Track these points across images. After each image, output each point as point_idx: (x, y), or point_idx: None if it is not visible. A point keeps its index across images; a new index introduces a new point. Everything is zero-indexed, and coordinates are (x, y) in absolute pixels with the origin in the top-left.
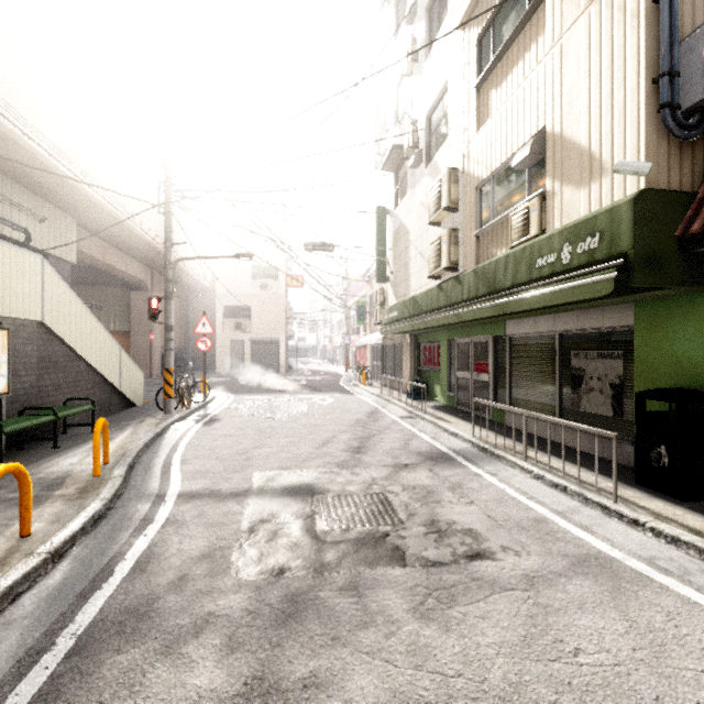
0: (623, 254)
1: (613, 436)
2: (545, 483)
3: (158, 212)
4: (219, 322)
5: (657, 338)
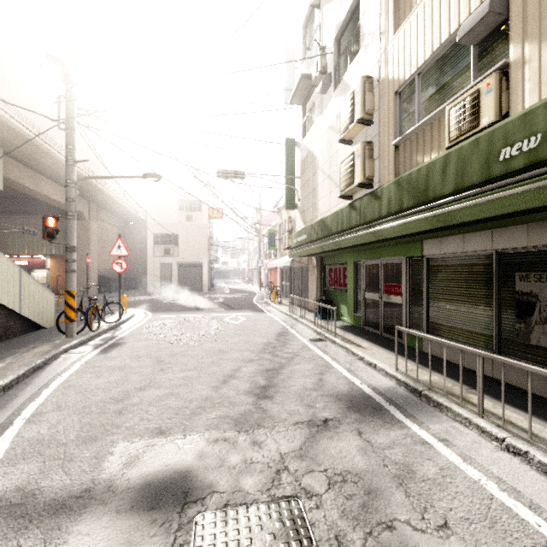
0: None
1: None
2: (531, 464)
3: (58, 128)
4: (150, 248)
5: None
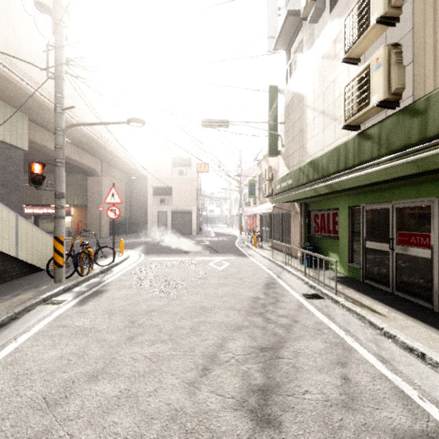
0: None
1: None
2: None
3: (47, 76)
4: (149, 198)
5: None
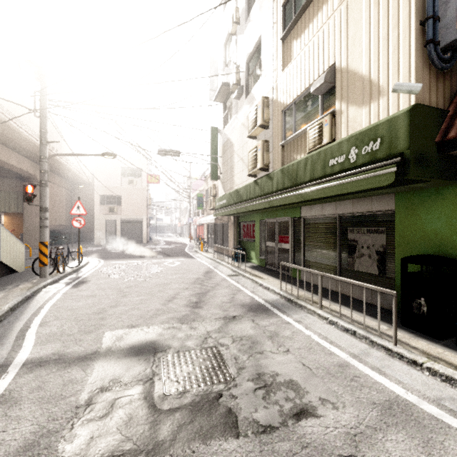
0: (400, 154)
1: (393, 293)
2: (338, 328)
3: (34, 116)
4: (96, 207)
5: (412, 218)
